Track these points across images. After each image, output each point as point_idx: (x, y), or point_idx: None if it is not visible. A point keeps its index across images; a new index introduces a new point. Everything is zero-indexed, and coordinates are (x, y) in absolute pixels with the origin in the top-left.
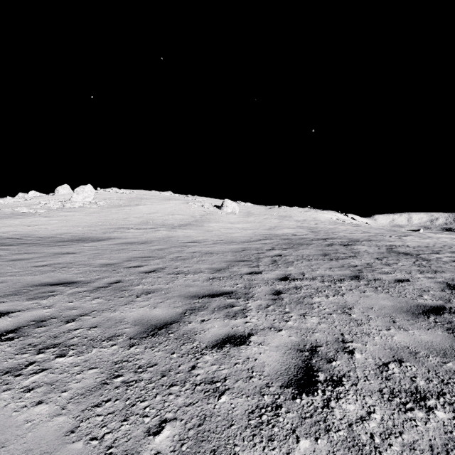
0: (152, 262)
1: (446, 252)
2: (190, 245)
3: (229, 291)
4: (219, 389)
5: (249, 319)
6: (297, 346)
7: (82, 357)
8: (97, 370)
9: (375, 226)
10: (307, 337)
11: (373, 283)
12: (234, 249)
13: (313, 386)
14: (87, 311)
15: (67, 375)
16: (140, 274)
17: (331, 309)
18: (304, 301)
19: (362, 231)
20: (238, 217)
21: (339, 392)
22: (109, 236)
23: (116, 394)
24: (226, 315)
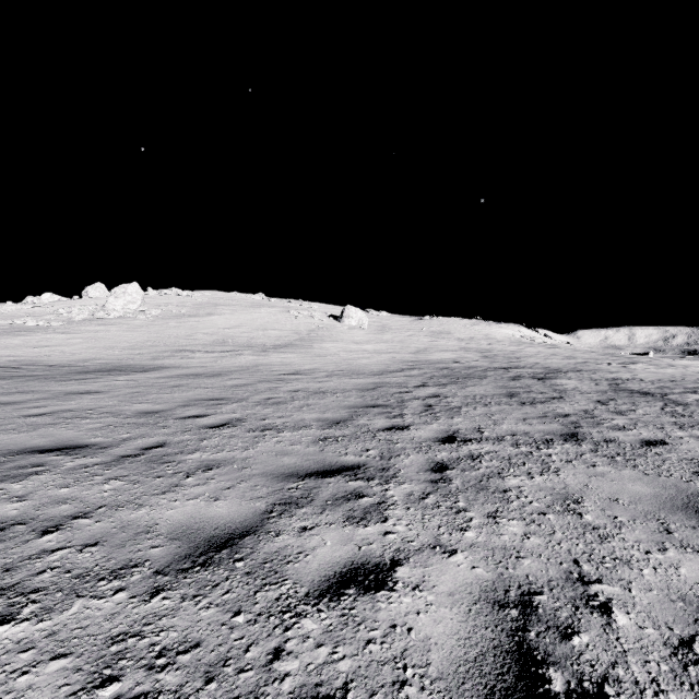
0: (224, 409)
1: None
2: (289, 379)
3: (353, 463)
4: None
5: (391, 526)
6: (492, 593)
7: (47, 623)
8: (67, 663)
9: (581, 347)
10: (508, 569)
11: (605, 447)
12: (361, 386)
13: None
14: (88, 506)
15: None
16: (201, 430)
17: (543, 503)
18: (490, 486)
19: (564, 355)
20: (367, 334)
21: None
22: (161, 364)
23: None
24: (348, 516)
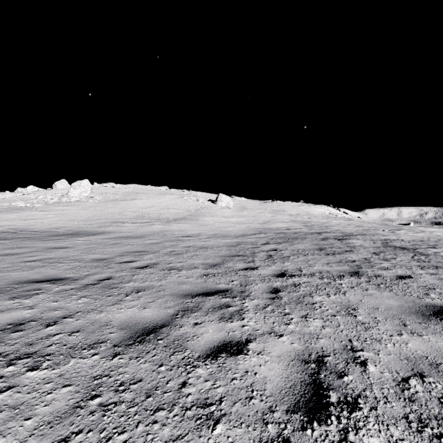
0: (145, 257)
1: (442, 246)
2: (184, 239)
3: (224, 288)
4: (213, 416)
5: (246, 322)
6: (301, 356)
7: (57, 370)
8: (71, 388)
9: (366, 220)
10: (311, 344)
11: (374, 280)
12: (228, 244)
13: (325, 410)
14: (71, 312)
15: (35, 394)
16: (132, 269)
17: (334, 310)
18: (304, 301)
19: (355, 225)
20: (232, 212)
21: (357, 420)
22: (104, 230)
23: (90, 422)
24: (221, 317)
